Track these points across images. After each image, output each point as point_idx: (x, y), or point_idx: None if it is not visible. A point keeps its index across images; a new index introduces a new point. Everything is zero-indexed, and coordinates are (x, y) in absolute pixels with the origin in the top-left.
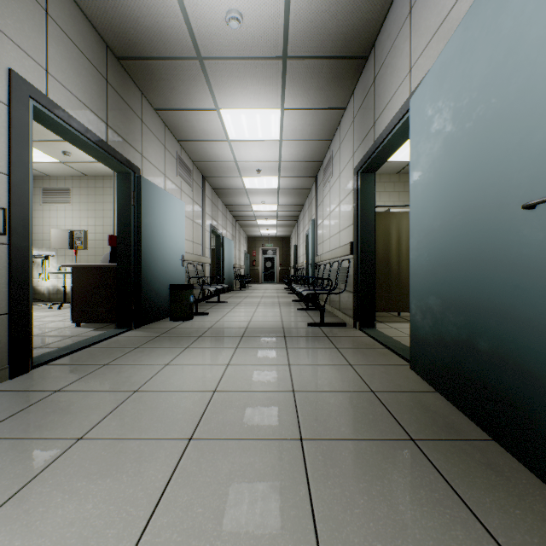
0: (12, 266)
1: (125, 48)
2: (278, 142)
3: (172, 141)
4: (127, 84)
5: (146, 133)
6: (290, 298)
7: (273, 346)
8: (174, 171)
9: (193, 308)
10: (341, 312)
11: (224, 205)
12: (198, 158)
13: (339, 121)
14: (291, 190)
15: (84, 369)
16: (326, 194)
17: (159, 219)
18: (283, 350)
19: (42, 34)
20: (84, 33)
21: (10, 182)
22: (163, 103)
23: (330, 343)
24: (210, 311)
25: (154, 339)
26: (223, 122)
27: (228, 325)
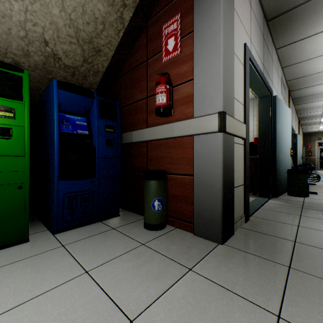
0: (245, 157)
1: (277, 9)
2: None
3: (279, 69)
4: (267, 37)
5: (272, 67)
6: None
7: None
8: (280, 90)
9: (308, 188)
10: None
11: (294, 110)
12: (292, 77)
13: None
14: None
15: (286, 226)
16: None
17: (281, 124)
18: None
19: (249, 19)
20: (258, 11)
21: (245, 109)
22: (285, 41)
23: None
24: (312, 191)
25: (303, 209)
26: None
27: None
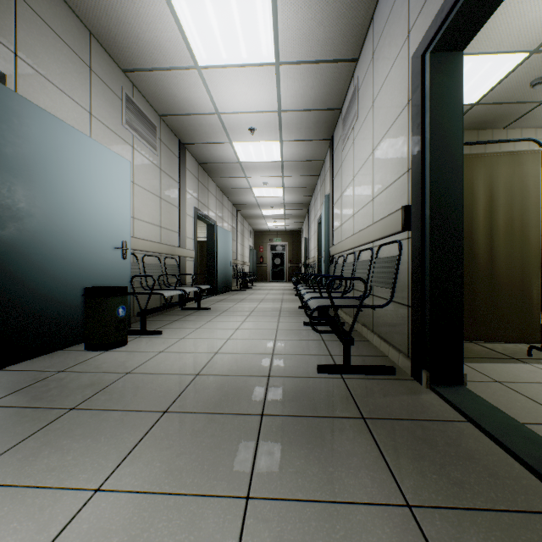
0: None
1: None
2: (273, 67)
3: (111, 68)
4: None
5: (30, 21)
6: (297, 302)
7: (210, 483)
8: (116, 114)
9: (125, 327)
10: (377, 336)
11: (219, 188)
12: (164, 108)
13: (373, 9)
14: (298, 164)
15: None
16: (346, 153)
17: (59, 175)
18: (231, 518)
19: None
20: None
21: None
22: None
23: (379, 462)
24: (171, 327)
25: None
26: (180, 22)
27: (168, 364)
